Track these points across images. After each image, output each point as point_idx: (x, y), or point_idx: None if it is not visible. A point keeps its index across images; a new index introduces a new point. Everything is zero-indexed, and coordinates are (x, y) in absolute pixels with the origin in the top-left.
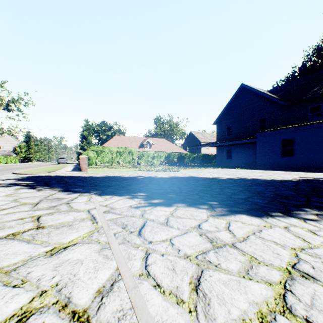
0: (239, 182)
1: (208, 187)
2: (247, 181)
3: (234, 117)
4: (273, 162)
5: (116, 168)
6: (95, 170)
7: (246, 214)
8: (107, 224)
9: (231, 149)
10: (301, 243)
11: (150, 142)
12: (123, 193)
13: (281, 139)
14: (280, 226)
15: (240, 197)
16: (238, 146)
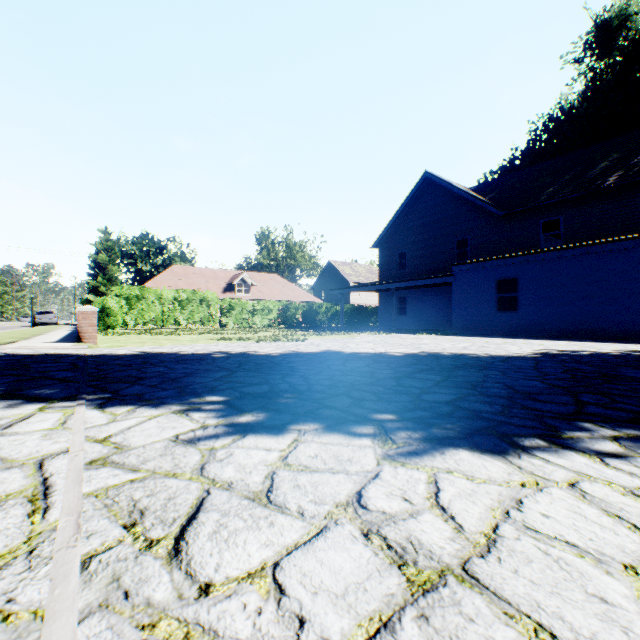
0: (430, 363)
1: (368, 376)
2: (445, 361)
3: (411, 236)
4: (482, 321)
5: (170, 334)
6: (119, 340)
7: (468, 448)
8: (75, 517)
9: (406, 296)
10: (636, 540)
11: (248, 280)
12: (168, 398)
13: (496, 277)
14: (559, 481)
15: (442, 398)
16: (419, 290)
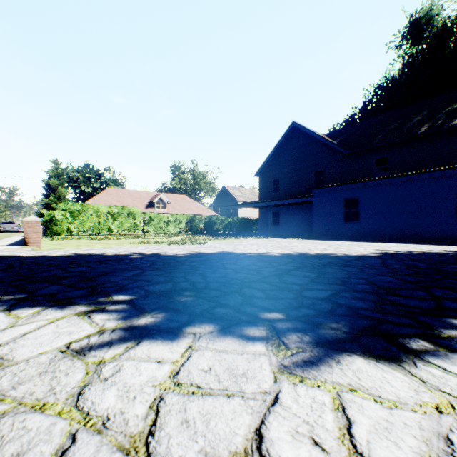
0: (302, 262)
1: (256, 273)
2: (313, 259)
3: (283, 168)
4: (334, 229)
5: (103, 239)
6: (60, 244)
7: (361, 354)
8: None
9: (279, 211)
10: None
11: (164, 199)
12: (78, 298)
13: (344, 197)
14: None
15: (320, 294)
16: (288, 207)
